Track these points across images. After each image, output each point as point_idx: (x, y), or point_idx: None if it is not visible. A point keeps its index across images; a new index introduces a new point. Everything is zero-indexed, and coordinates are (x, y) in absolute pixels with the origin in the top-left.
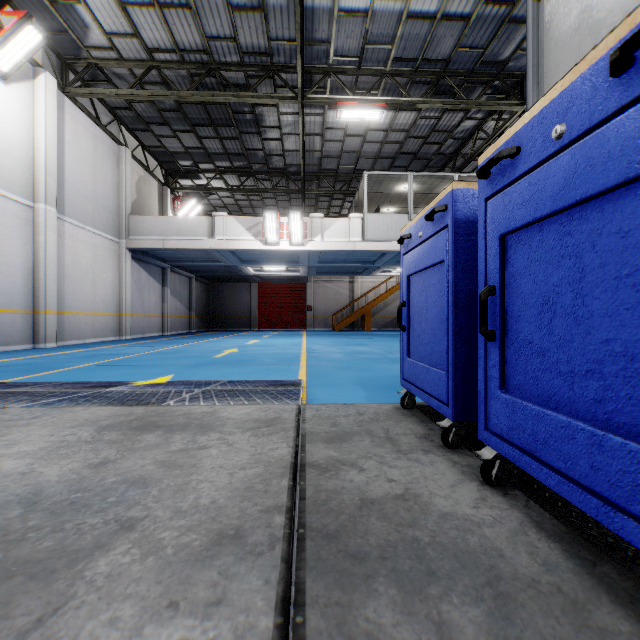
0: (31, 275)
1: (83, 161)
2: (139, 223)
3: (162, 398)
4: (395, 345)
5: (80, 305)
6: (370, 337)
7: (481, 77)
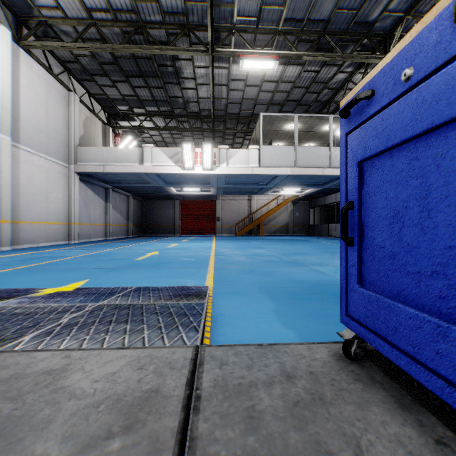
0: None
1: (37, 101)
2: (85, 152)
3: (28, 326)
4: (286, 248)
5: (34, 216)
6: (264, 241)
7: (353, 36)
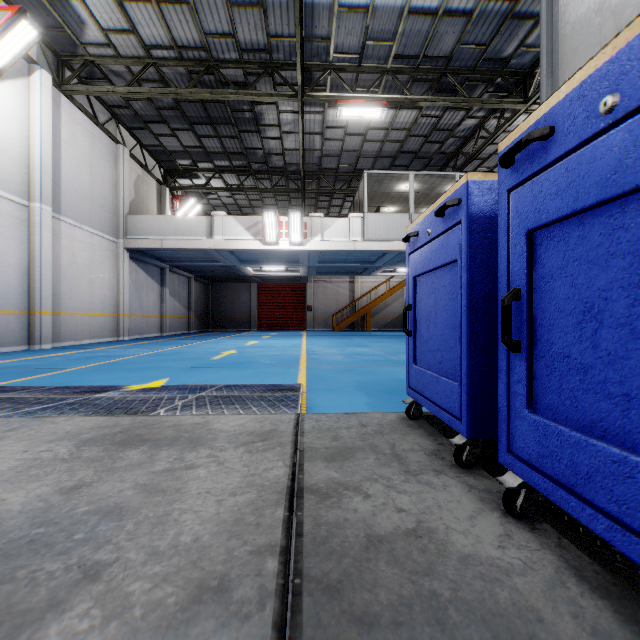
0: (26, 275)
1: (80, 160)
2: (137, 223)
3: (153, 406)
4: (396, 346)
5: (77, 306)
6: (370, 338)
7: (483, 74)
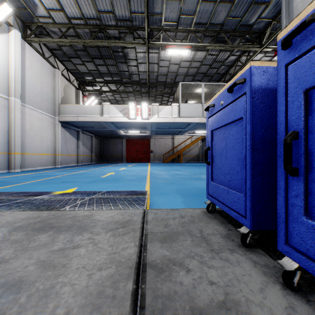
0: (7, 134)
1: (35, 76)
2: (65, 108)
3: (63, 204)
4: (195, 170)
5: (34, 150)
6: (182, 166)
7: (239, 33)
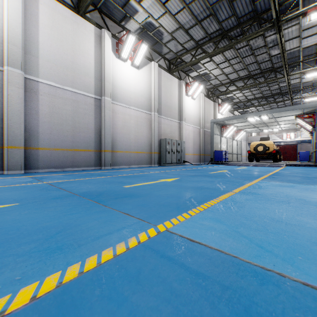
0: None
1: None
2: (250, 138)
3: None
4: None
5: (243, 155)
6: None
7: None
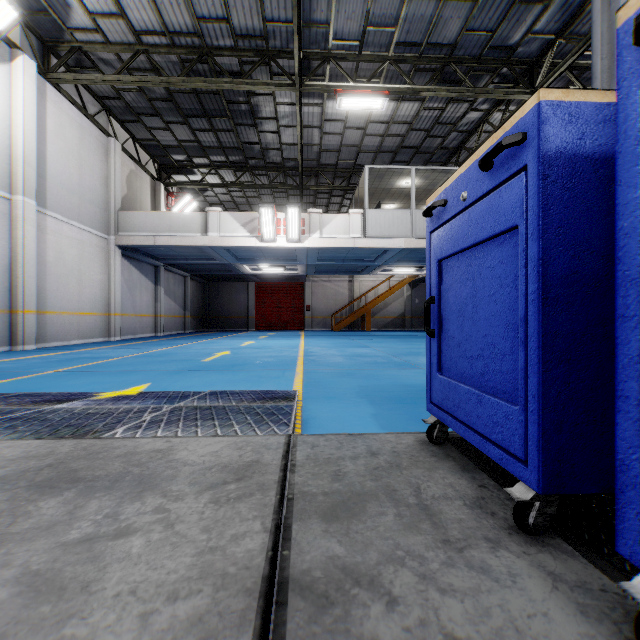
0: (8, 272)
1: (68, 152)
2: (129, 219)
3: (113, 422)
4: (398, 347)
5: (64, 304)
6: (371, 338)
7: (488, 64)
